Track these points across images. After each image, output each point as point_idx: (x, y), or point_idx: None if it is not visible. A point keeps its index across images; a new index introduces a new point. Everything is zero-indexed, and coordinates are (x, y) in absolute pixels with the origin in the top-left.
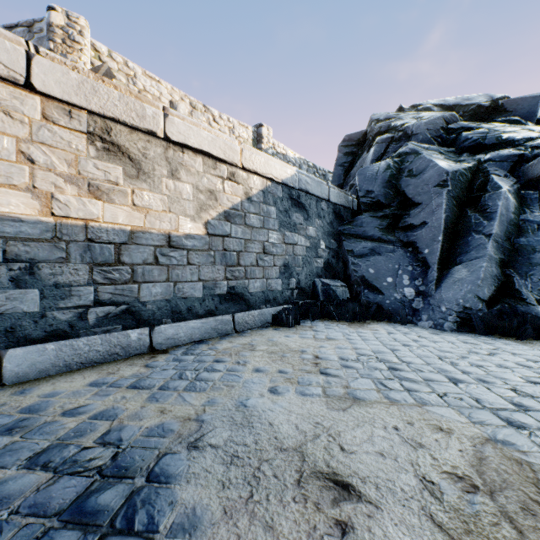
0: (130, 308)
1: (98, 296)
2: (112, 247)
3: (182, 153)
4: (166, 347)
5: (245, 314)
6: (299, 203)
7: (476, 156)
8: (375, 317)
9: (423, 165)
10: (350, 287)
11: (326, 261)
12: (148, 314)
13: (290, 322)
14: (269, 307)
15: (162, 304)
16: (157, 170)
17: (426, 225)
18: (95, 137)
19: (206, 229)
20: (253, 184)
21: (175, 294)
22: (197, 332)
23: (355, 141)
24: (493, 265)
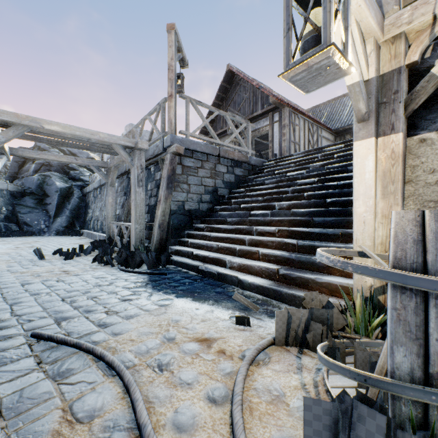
0: None
1: None
2: None
3: None
4: None
5: None
6: None
7: (72, 182)
8: (30, 235)
9: (52, 183)
10: (20, 226)
11: (7, 215)
12: None
13: None
14: None
15: None
16: None
17: (51, 204)
18: None
19: None
20: None
21: None
22: None
23: None
24: (68, 218)
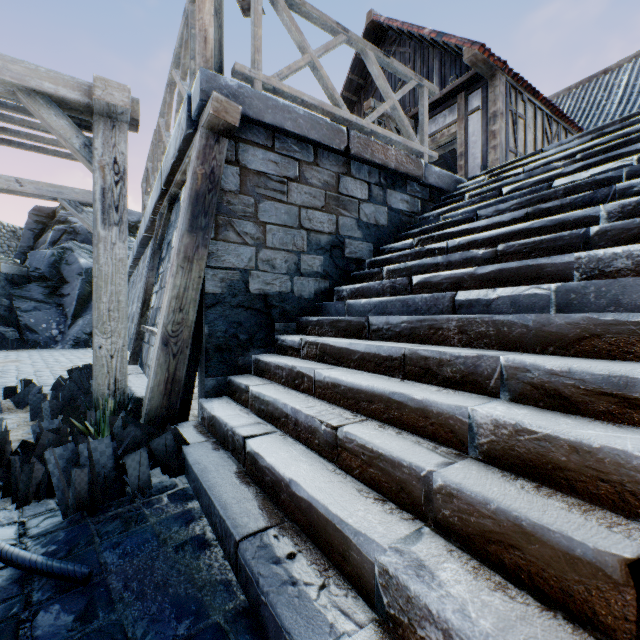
0: None
1: None
2: None
3: None
4: None
5: None
6: None
7: None
8: (32, 347)
9: (74, 260)
10: (22, 332)
11: None
12: None
13: None
14: None
15: None
16: None
17: (70, 296)
18: None
19: None
20: None
21: None
22: None
23: (46, 214)
24: None
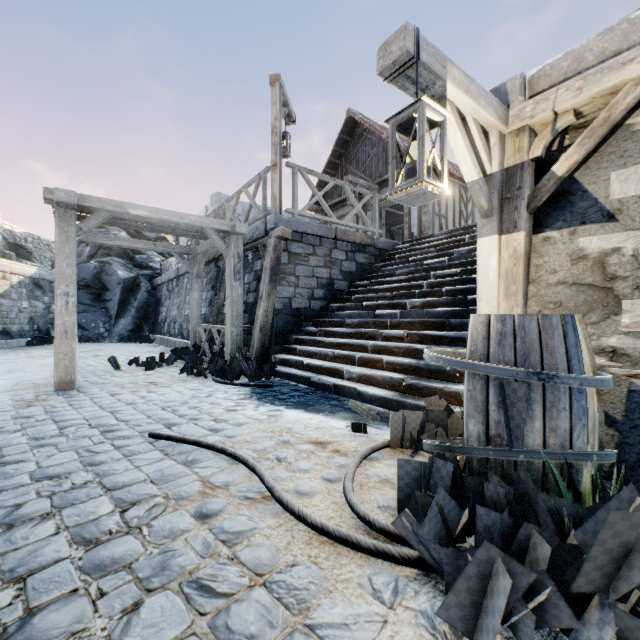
0: None
1: None
2: None
3: None
4: None
5: (12, 341)
6: (40, 285)
7: (139, 271)
8: (86, 341)
9: (113, 272)
10: None
11: None
12: None
13: (39, 344)
14: (23, 339)
15: None
16: None
17: (112, 301)
18: None
19: None
20: (15, 279)
21: None
22: None
23: None
24: (134, 318)
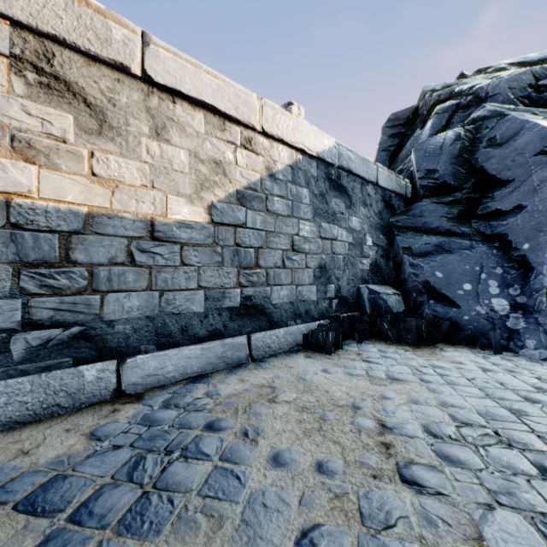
0: (86, 331)
1: (29, 314)
2: (55, 238)
3: (173, 103)
4: (144, 388)
5: (267, 334)
6: (340, 186)
7: None
8: (449, 339)
9: (514, 129)
10: (405, 295)
11: (374, 262)
12: (118, 339)
13: (329, 347)
14: (300, 323)
15: (140, 323)
16: (132, 124)
17: (523, 210)
18: (25, 65)
19: (209, 214)
20: (278, 156)
21: (161, 309)
22: (195, 362)
23: (403, 119)
24: None
